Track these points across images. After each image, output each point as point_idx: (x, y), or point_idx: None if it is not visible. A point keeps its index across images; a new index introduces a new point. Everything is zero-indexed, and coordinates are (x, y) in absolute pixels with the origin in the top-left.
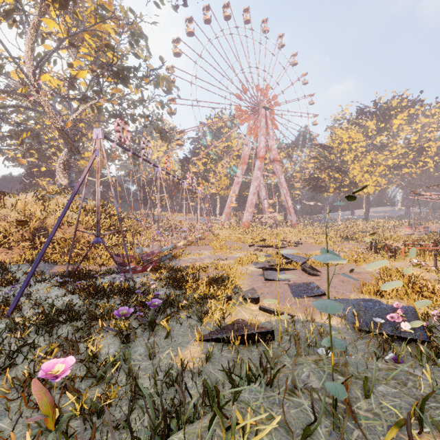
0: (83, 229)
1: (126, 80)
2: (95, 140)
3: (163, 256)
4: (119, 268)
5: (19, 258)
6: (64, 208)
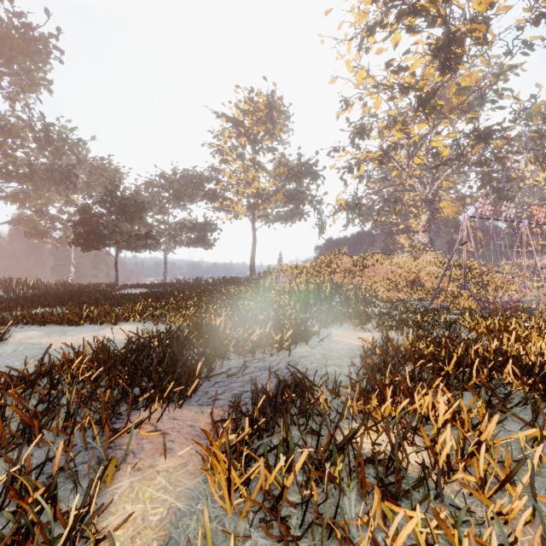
0: (446, 281)
1: (488, 138)
2: (462, 221)
3: (527, 307)
4: (480, 307)
5: (412, 296)
6: (445, 267)
